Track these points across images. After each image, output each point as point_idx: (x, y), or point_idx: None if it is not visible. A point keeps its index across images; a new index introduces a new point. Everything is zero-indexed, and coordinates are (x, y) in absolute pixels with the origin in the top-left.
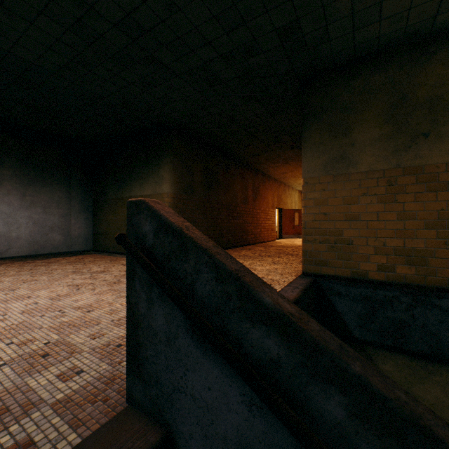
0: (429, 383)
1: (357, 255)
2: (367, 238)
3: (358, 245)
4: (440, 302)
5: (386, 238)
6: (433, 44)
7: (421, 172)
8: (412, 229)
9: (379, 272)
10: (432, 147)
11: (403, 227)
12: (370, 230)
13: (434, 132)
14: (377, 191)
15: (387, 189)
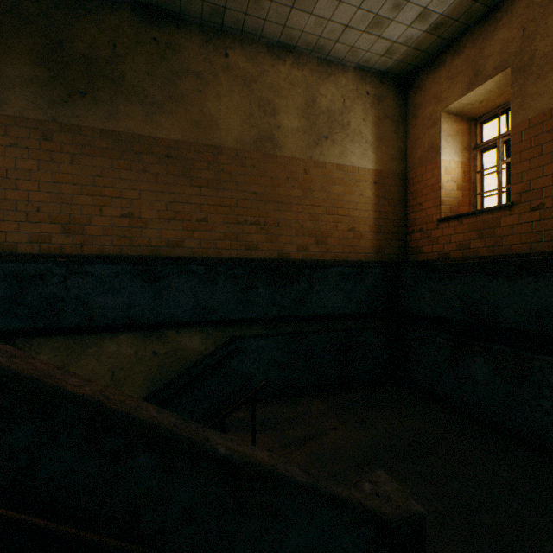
0: (87, 357)
1: (4, 223)
2: (18, 202)
3: (5, 210)
4: (94, 268)
5: (42, 203)
6: (90, 2)
7: (80, 133)
8: (71, 194)
9: (34, 244)
10: (90, 110)
11: (61, 191)
12: (22, 192)
13: (92, 95)
14: (30, 144)
15: (43, 145)
